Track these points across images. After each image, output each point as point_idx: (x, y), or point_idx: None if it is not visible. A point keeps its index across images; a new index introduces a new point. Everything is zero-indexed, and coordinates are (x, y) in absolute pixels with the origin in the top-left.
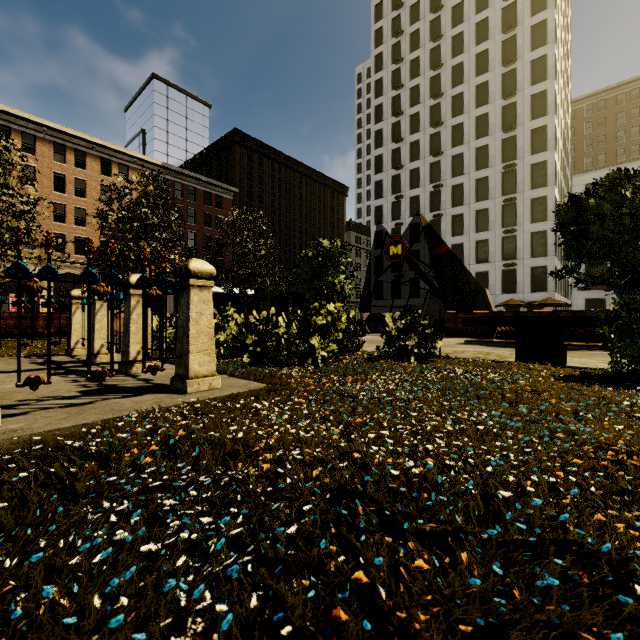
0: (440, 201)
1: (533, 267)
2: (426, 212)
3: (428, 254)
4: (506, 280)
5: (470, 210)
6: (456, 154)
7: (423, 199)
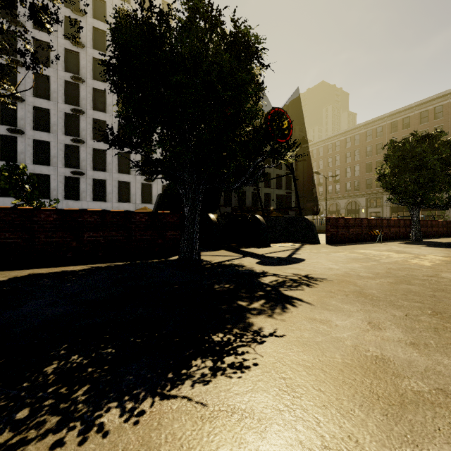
0: (78, 97)
1: (163, 185)
2: (60, 101)
3: (63, 150)
4: (144, 192)
5: (113, 121)
6: (98, 58)
7: (55, 84)
